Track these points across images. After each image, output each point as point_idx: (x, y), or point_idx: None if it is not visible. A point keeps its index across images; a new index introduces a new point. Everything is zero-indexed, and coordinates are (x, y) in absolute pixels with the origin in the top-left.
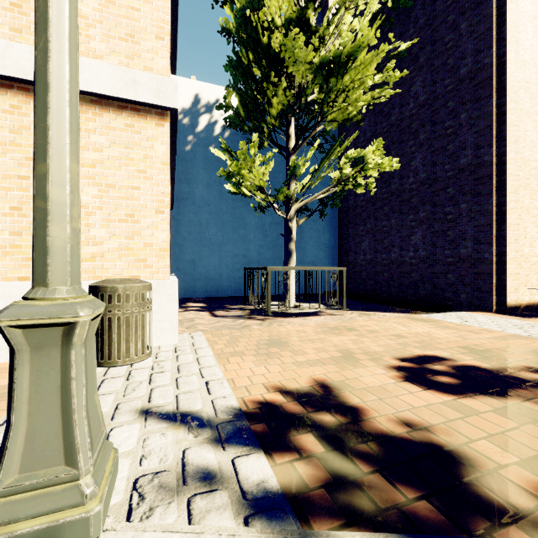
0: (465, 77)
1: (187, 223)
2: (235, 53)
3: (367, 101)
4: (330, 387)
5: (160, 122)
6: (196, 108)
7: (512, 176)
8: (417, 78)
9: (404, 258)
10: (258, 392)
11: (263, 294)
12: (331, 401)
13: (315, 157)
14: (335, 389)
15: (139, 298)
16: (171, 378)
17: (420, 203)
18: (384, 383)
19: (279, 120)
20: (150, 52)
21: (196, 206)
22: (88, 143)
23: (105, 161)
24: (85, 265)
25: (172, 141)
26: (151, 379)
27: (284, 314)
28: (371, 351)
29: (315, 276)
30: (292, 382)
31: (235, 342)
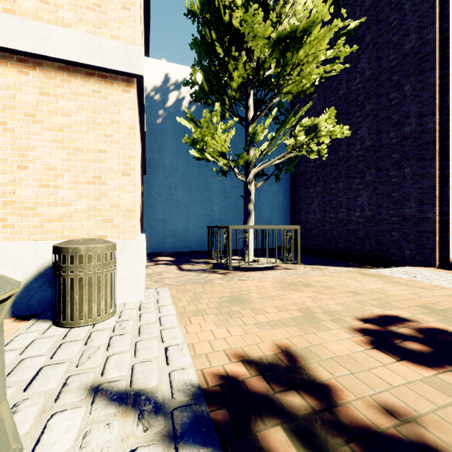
0: (409, 52)
1: (158, 186)
2: (199, 31)
3: (320, 74)
4: (295, 355)
5: (126, 88)
6: (166, 86)
7: None
8: (363, 56)
9: (351, 217)
10: (219, 361)
11: (225, 250)
12: (298, 375)
13: (270, 129)
14: (301, 358)
15: (102, 259)
16: (131, 342)
17: (366, 167)
18: (351, 350)
19: (239, 92)
20: (117, 21)
21: (166, 172)
22: (56, 108)
23: (73, 126)
24: (53, 225)
25: (140, 109)
26: (110, 343)
27: (244, 268)
28: (330, 310)
29: (270, 233)
30: (254, 348)
31: (198, 298)
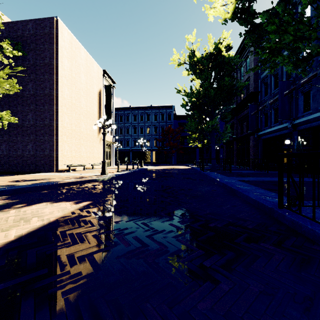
0: (47, 94)
1: None
2: None
3: (3, 92)
4: None
5: None
6: None
7: (60, 131)
8: (30, 83)
9: (24, 154)
10: None
11: None
12: None
13: None
14: None
15: None
16: None
17: (31, 133)
18: (5, 183)
19: None
20: None
21: None
22: None
23: None
24: None
25: None
26: None
27: None
28: (2, 181)
29: None
30: None
31: None
